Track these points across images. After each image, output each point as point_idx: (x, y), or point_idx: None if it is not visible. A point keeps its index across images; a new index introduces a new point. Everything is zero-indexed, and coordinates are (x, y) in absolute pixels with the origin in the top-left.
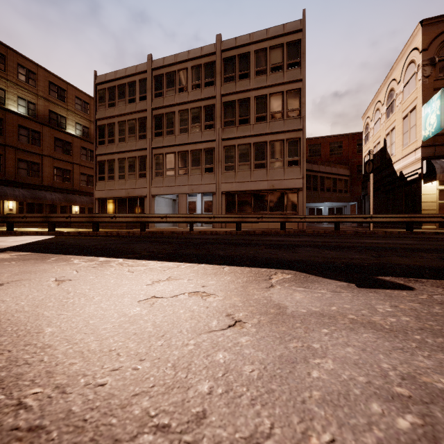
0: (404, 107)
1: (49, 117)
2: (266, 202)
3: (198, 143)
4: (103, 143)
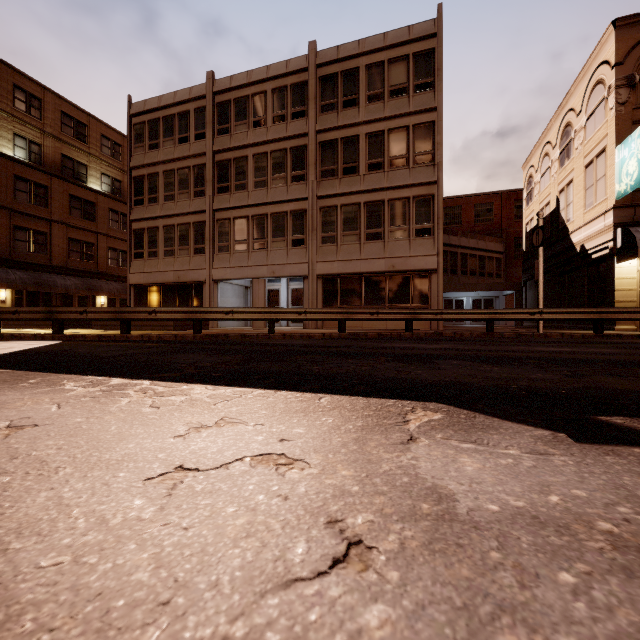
0: (586, 149)
1: (62, 165)
2: (383, 291)
3: (281, 202)
4: (141, 203)
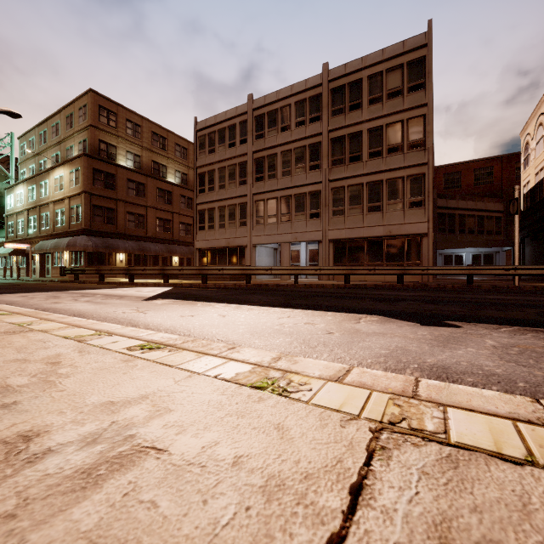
0: None
1: (152, 168)
2: (382, 251)
3: (302, 186)
4: (203, 191)
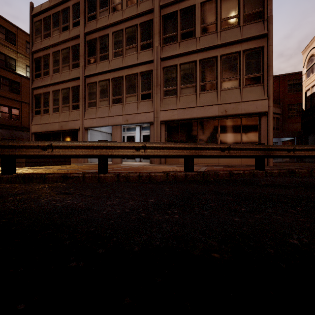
0: None
1: None
2: (216, 133)
3: (133, 66)
4: (39, 76)
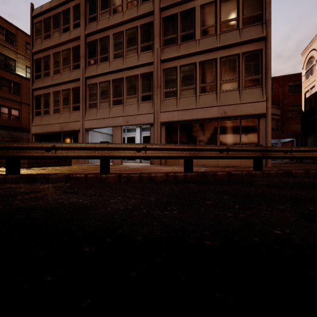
0: None
1: None
2: (216, 134)
3: (133, 68)
4: (39, 77)
